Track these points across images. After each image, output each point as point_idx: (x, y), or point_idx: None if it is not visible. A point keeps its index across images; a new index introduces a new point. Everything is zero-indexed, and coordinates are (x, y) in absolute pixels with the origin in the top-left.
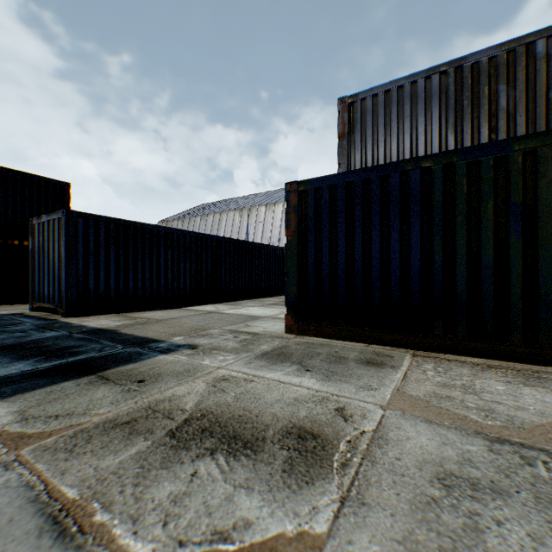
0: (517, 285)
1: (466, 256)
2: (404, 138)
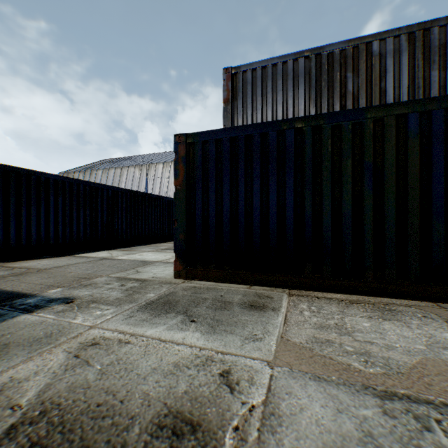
0: (369, 231)
1: (331, 206)
2: (277, 108)
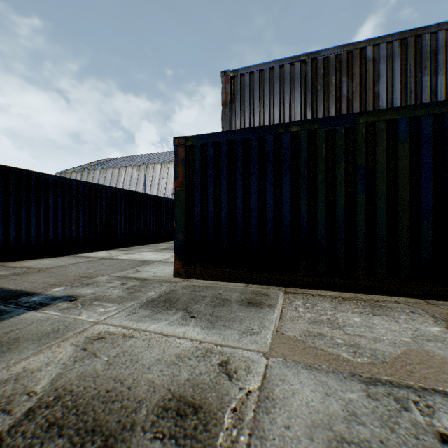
0: (362, 231)
1: (325, 207)
2: (274, 111)
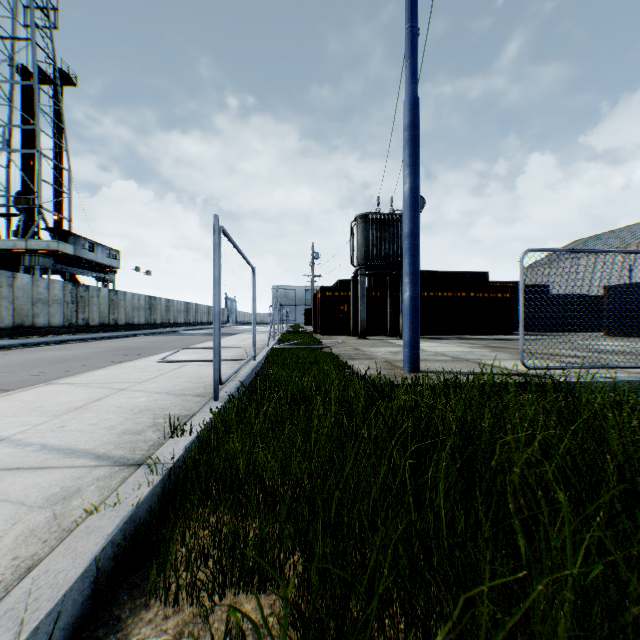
0: None
1: None
2: None
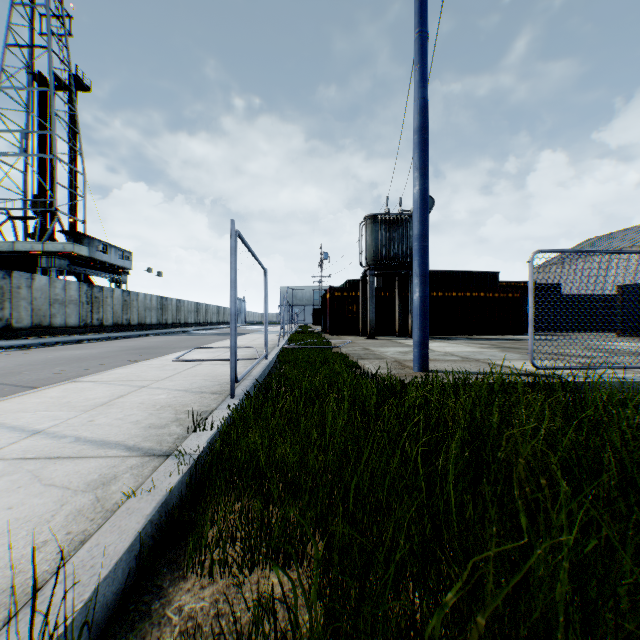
0: None
1: None
2: None
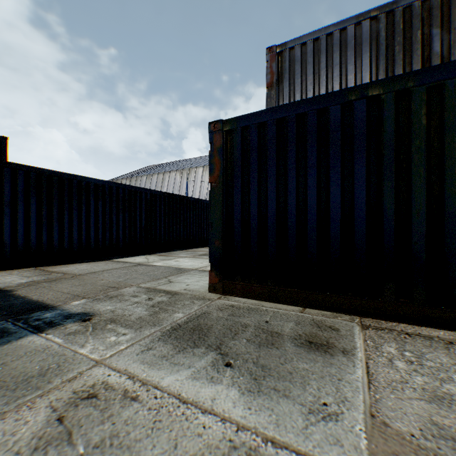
0: None
1: (425, 203)
2: (333, 86)
